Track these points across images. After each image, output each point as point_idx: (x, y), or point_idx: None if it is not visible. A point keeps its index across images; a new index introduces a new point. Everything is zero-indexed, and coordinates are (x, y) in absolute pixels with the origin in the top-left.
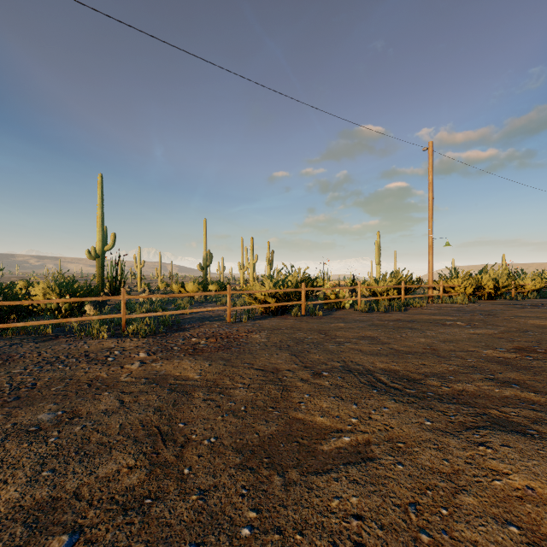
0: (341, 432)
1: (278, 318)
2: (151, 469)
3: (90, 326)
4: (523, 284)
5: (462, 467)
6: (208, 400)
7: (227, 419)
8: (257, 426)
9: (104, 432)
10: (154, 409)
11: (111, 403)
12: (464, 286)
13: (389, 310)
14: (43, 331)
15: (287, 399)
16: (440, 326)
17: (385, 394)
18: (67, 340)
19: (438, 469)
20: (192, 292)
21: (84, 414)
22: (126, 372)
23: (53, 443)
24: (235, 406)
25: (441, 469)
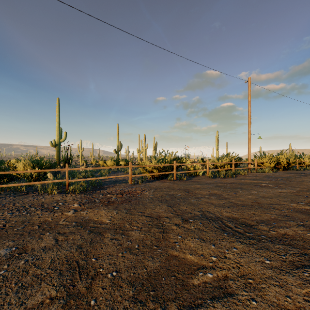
0: (205, 268)
1: (159, 181)
2: (67, 300)
3: (47, 187)
4: (303, 161)
5: (303, 305)
6: (114, 239)
7: (125, 255)
8: (146, 262)
9: (39, 266)
10: (76, 247)
11: (49, 242)
12: (269, 162)
13: (225, 177)
14: (20, 189)
15: (166, 239)
16: (259, 187)
17: (232, 237)
18: (33, 195)
19: (284, 306)
20: (110, 166)
21: (29, 250)
22: (64, 217)
23: (1, 275)
24: (131, 244)
25: (286, 306)
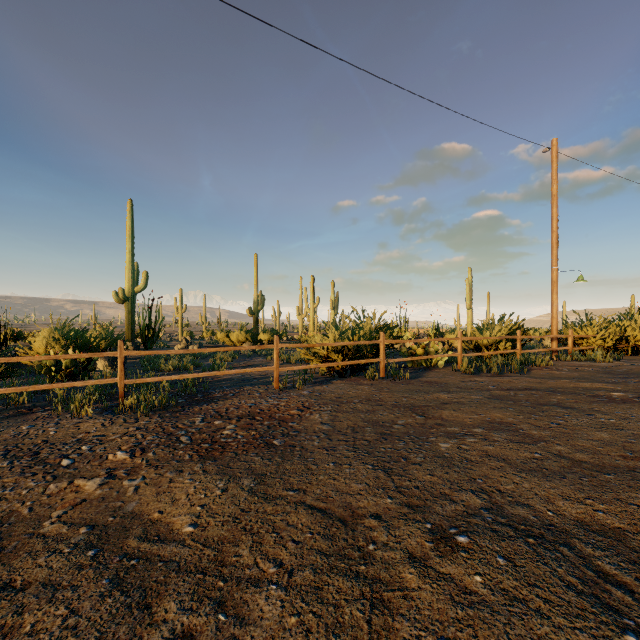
0: None
1: (346, 382)
2: None
3: (73, 396)
4: None
5: None
6: None
7: None
8: None
9: None
10: None
11: None
12: (602, 337)
13: (502, 371)
14: (15, 400)
15: None
16: (610, 404)
17: None
18: (39, 417)
19: None
20: (239, 343)
21: None
22: (66, 503)
23: None
24: None
25: None
